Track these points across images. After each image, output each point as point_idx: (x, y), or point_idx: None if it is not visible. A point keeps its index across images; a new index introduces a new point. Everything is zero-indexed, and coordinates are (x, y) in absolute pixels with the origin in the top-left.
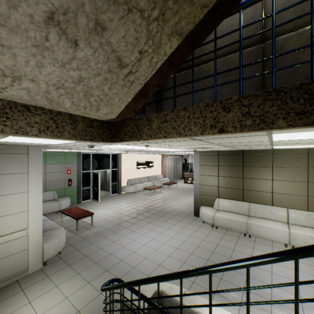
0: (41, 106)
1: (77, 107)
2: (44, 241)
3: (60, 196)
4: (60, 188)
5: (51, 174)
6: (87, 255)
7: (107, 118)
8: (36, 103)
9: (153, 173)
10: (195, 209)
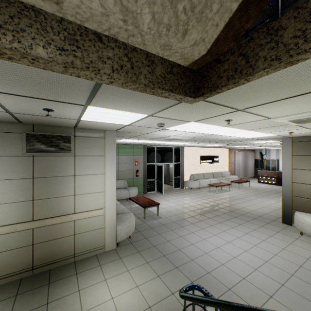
0: (114, 34)
1: (158, 26)
2: (117, 223)
3: (129, 185)
4: (129, 178)
5: (122, 165)
6: (155, 245)
7: (192, 58)
8: (108, 27)
9: (218, 170)
10: (284, 214)
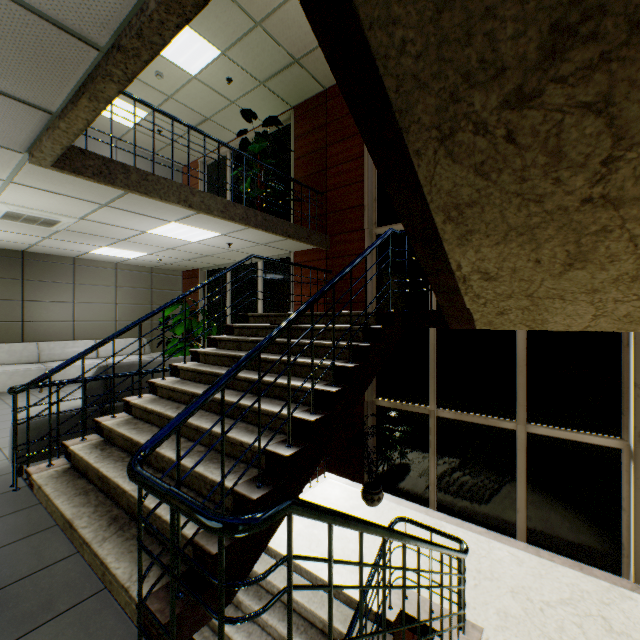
0: None
1: None
2: None
3: None
4: None
5: None
6: None
7: None
8: None
9: None
10: None
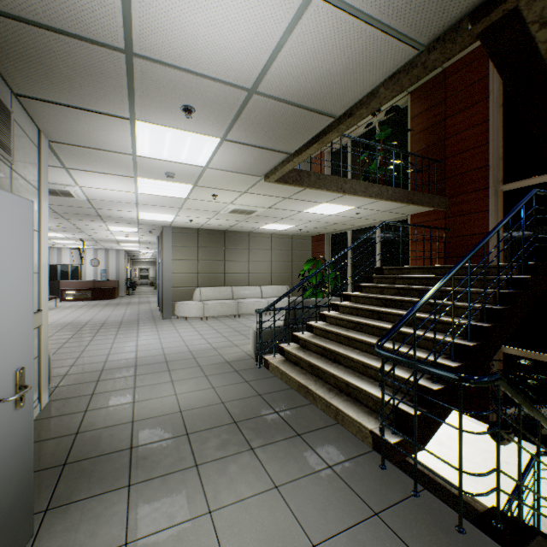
0: None
1: None
2: None
3: None
4: None
5: None
6: None
7: None
8: None
9: None
10: None
